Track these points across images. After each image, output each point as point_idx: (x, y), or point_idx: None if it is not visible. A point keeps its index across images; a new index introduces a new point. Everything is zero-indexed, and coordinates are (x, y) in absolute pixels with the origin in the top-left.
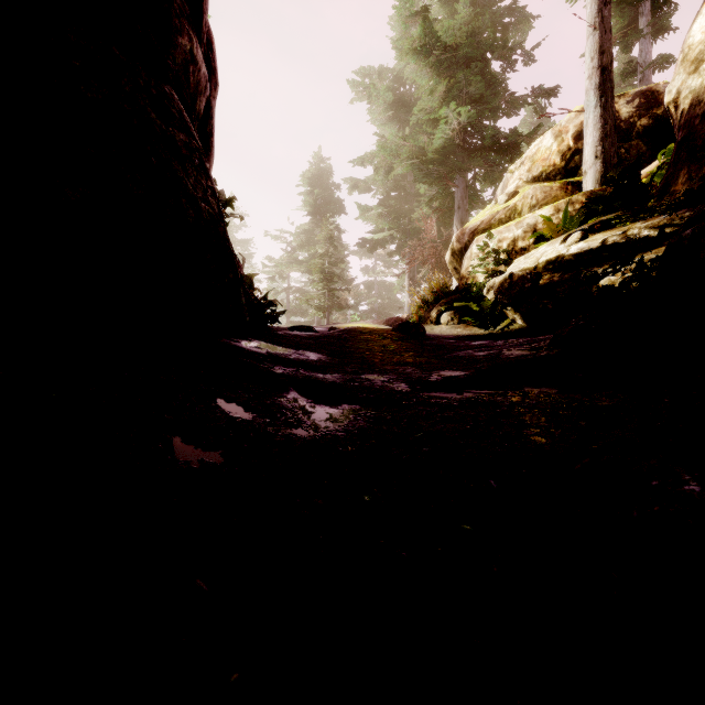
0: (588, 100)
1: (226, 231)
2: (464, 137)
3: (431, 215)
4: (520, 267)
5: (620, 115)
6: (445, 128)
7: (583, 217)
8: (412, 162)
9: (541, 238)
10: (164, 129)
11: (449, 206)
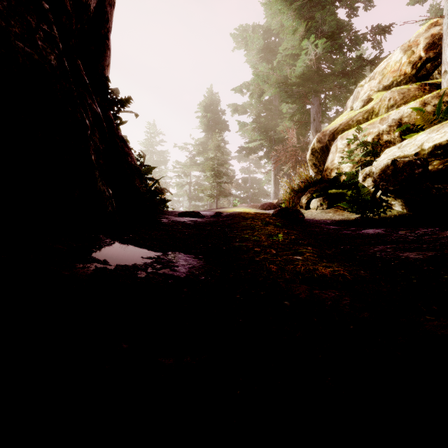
0: None
1: (73, 96)
2: (318, 66)
3: (292, 126)
4: (396, 155)
5: None
6: (305, 58)
7: None
8: (279, 86)
9: (407, 131)
10: None
11: (306, 120)
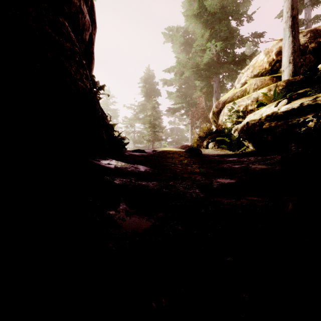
0: (285, 34)
1: (94, 99)
2: (218, 57)
3: (202, 95)
4: (251, 119)
5: (300, 42)
6: (209, 53)
7: (284, 93)
8: (193, 70)
9: (261, 104)
10: (57, 39)
11: (211, 91)
